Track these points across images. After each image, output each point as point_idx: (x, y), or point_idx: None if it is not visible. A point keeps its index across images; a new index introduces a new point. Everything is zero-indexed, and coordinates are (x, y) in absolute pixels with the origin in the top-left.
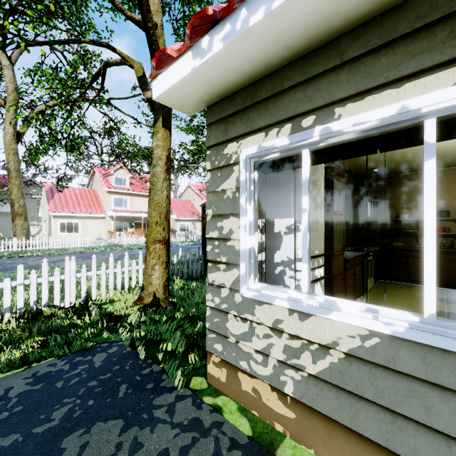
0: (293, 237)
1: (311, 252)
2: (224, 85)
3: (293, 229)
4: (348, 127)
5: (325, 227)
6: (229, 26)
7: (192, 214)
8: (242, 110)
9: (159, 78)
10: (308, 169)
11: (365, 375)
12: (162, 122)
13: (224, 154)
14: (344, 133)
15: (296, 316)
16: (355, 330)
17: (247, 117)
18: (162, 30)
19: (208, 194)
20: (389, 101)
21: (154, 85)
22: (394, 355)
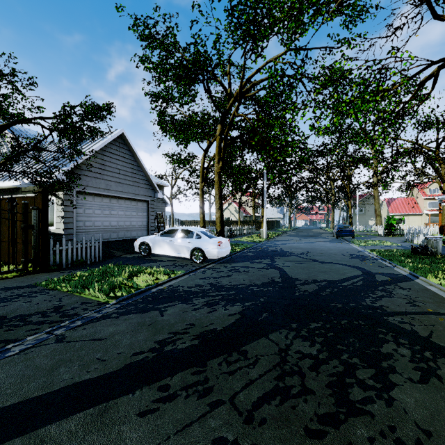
0: None
1: None
2: None
3: None
4: None
5: None
6: None
7: None
8: None
9: None
10: None
11: None
12: None
13: None
14: None
15: None
16: None
17: None
18: None
19: None
20: None
21: None
22: None
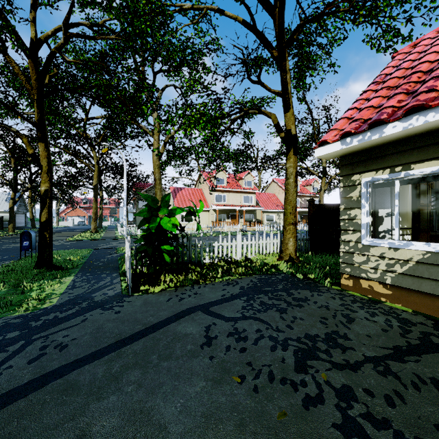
0: (390, 218)
1: (401, 226)
2: (353, 151)
3: (390, 214)
4: (417, 173)
5: (414, 214)
6: (361, 137)
7: (276, 206)
8: (362, 160)
9: (319, 149)
10: (398, 188)
11: (424, 268)
12: (293, 152)
13: (351, 180)
14: (415, 175)
15: (392, 250)
16: (420, 252)
17: (365, 164)
18: (290, 93)
19: (341, 198)
20: (434, 165)
21: (316, 151)
22: (436, 259)
